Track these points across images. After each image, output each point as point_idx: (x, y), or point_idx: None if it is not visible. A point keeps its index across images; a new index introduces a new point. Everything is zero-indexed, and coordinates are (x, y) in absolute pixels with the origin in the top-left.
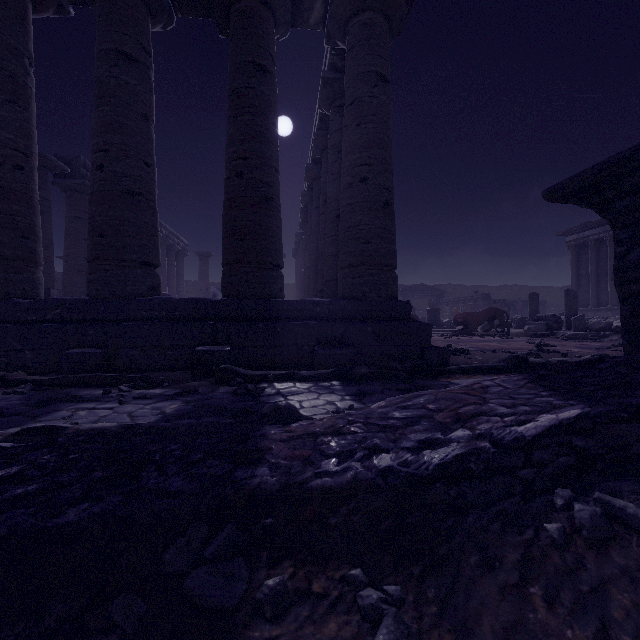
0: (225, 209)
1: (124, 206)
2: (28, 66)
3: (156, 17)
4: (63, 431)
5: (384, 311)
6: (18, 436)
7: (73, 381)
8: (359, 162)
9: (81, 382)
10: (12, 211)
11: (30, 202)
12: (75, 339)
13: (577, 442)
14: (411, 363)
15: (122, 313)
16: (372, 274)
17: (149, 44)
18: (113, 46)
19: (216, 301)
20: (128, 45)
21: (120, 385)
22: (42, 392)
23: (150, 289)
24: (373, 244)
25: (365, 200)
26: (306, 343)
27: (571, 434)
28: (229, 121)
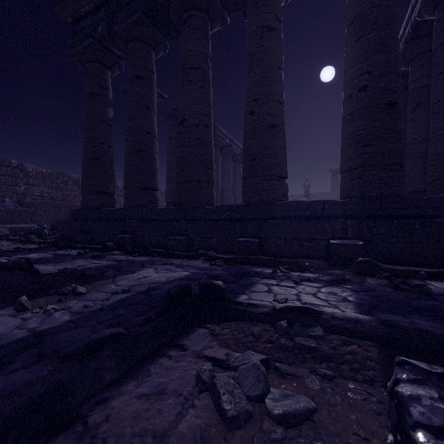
0: (346, 123)
1: (267, 136)
2: (209, 63)
3: None
4: (319, 315)
5: None
6: (283, 312)
7: (244, 260)
8: None
9: (249, 261)
10: (203, 153)
11: (210, 146)
12: (240, 231)
13: None
14: None
15: (267, 213)
16: None
17: (280, 14)
18: (260, 25)
19: (342, 202)
20: (269, 20)
21: (276, 266)
22: (230, 266)
23: (283, 195)
24: None
25: None
26: None
27: None
28: (350, 46)
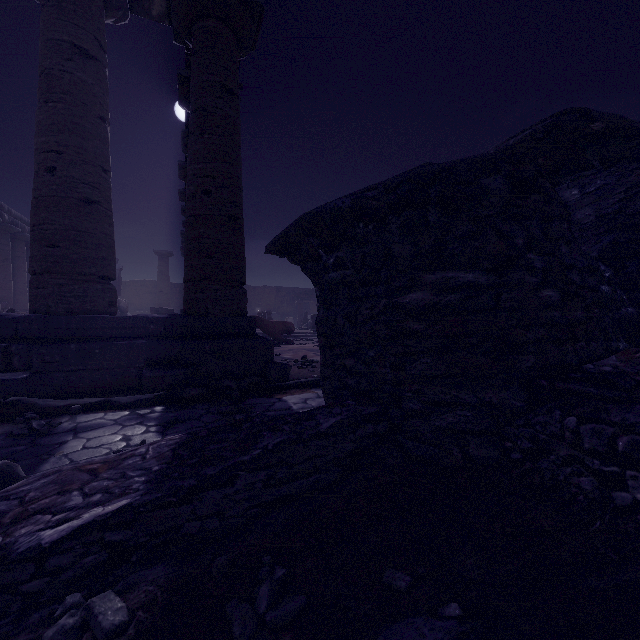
0: (32, 208)
1: None
2: None
3: None
4: None
5: (228, 327)
6: None
7: None
8: (202, 173)
9: None
10: None
11: None
12: None
13: (112, 537)
14: (249, 381)
15: None
16: (215, 290)
17: None
18: None
19: (14, 318)
20: None
21: None
22: None
23: None
24: (216, 259)
25: (208, 213)
26: (133, 365)
27: (105, 530)
28: (38, 105)
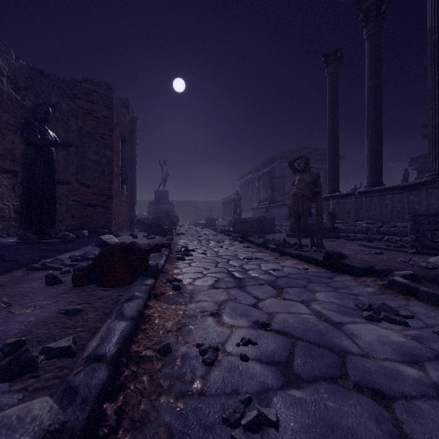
0: None
1: None
2: None
3: None
4: None
5: None
6: None
7: None
8: None
9: None
10: None
11: None
12: None
13: None
14: None
15: None
16: None
17: None
18: None
19: None
20: None
21: None
22: None
23: None
24: None
25: None
26: None
27: None
28: None
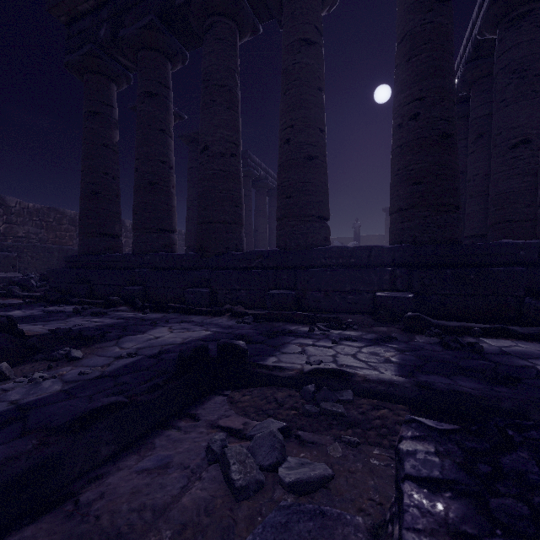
0: (396, 156)
1: (306, 170)
2: (237, 80)
3: (325, 1)
4: (351, 377)
5: None
6: (312, 375)
7: (278, 316)
8: None
9: (283, 318)
10: (230, 188)
11: (239, 180)
12: (273, 282)
13: None
14: None
15: (305, 261)
16: None
17: (321, 26)
18: (297, 37)
19: (391, 248)
20: (308, 32)
21: (314, 323)
22: (260, 324)
23: (324, 240)
24: None
25: None
26: (509, 293)
27: None
28: (400, 67)
